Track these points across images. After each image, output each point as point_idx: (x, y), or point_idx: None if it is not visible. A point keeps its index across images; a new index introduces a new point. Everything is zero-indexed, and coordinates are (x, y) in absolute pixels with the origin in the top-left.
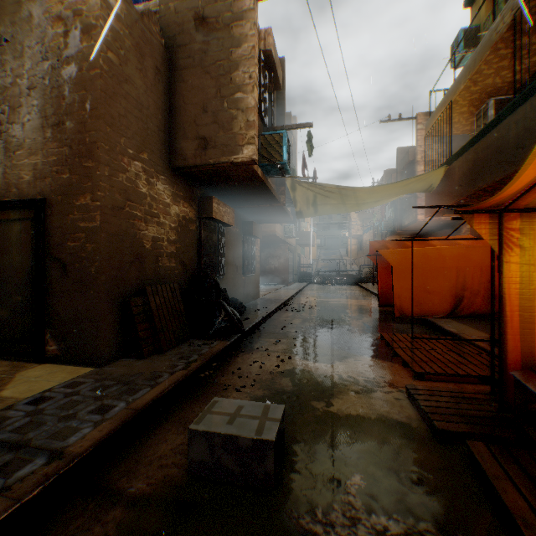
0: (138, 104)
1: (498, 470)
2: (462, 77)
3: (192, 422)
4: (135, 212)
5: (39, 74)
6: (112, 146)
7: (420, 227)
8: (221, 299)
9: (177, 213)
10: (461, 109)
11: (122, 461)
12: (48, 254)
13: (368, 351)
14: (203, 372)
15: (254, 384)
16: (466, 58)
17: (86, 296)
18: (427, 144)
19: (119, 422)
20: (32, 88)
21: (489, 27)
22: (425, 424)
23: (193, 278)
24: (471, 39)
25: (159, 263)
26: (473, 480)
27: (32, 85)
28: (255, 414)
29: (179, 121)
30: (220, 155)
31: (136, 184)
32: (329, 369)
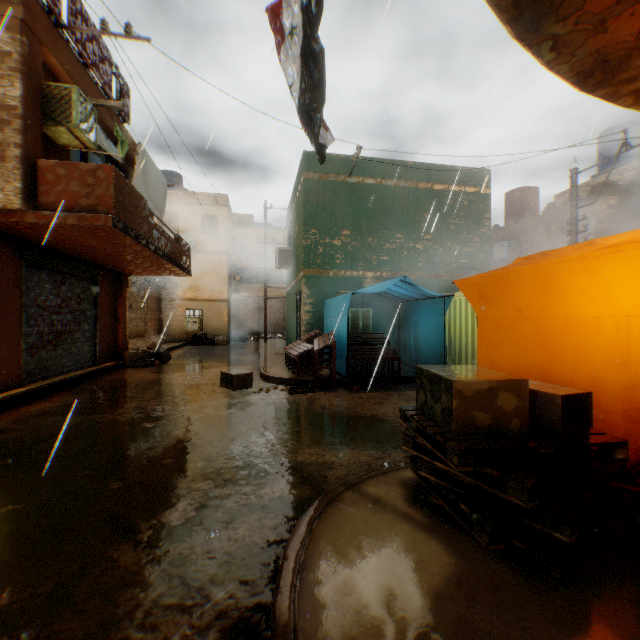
0: None
1: None
2: None
3: None
4: None
5: None
6: None
7: None
8: None
9: None
10: None
11: None
12: None
13: None
14: None
15: None
16: None
17: None
18: None
19: None
20: None
21: None
22: None
23: None
24: None
25: None
26: None
27: None
28: None
29: None
30: None
31: None
32: None
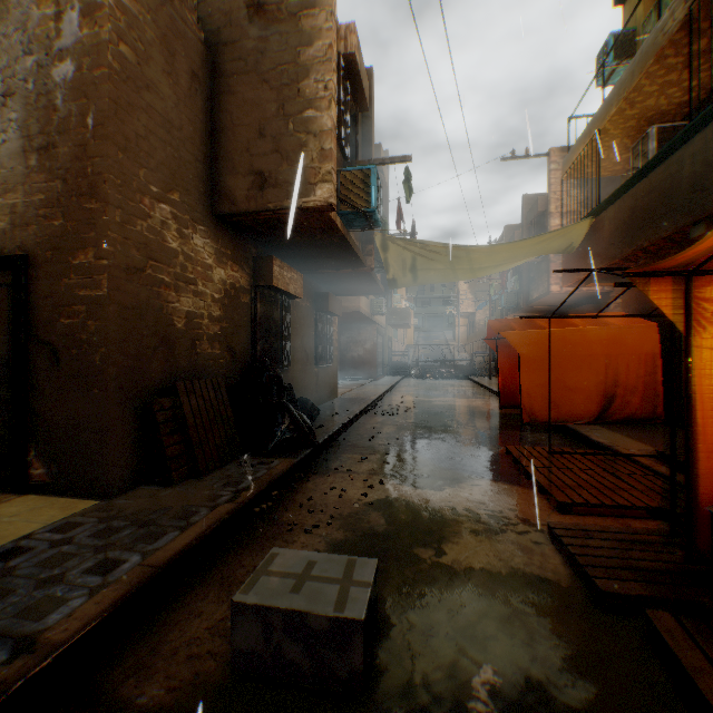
0: (166, 122)
1: (700, 658)
2: (615, 96)
3: (240, 583)
4: (161, 276)
5: (20, 75)
6: (127, 181)
7: (554, 301)
8: (285, 399)
9: (222, 278)
10: (611, 141)
11: (131, 649)
12: (33, 335)
13: (490, 471)
14: (258, 504)
15: (331, 523)
16: (618, 73)
17: (88, 396)
18: (564, 190)
19: (128, 588)
20: (9, 95)
21: (650, 29)
22: (579, 581)
23: (245, 370)
24: (624, 48)
25: (197, 349)
26: (661, 672)
27: (9, 91)
28: (333, 574)
29: (226, 150)
30: (284, 197)
31: (163, 236)
32: (437, 499)
